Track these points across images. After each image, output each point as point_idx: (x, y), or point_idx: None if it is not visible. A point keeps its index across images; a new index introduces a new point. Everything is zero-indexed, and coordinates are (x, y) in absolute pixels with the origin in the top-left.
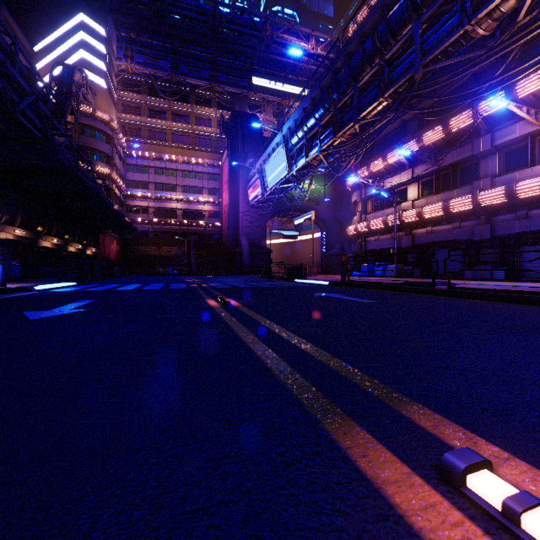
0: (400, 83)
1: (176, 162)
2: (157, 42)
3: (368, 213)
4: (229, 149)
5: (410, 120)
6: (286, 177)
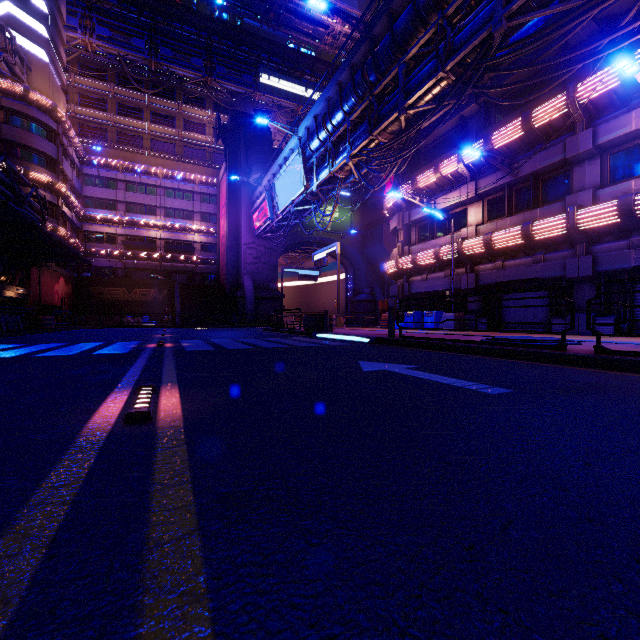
0: (470, 46)
1: (156, 176)
2: (129, 13)
3: (412, 244)
4: (228, 161)
5: (471, 117)
6: (303, 195)
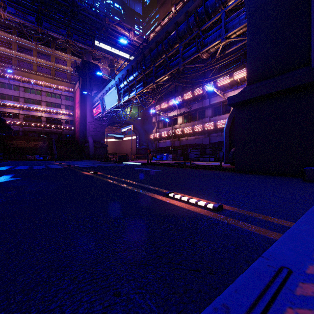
0: (173, 70)
1: (41, 85)
2: (26, 2)
3: (160, 128)
4: (80, 83)
5: (179, 85)
6: (117, 105)
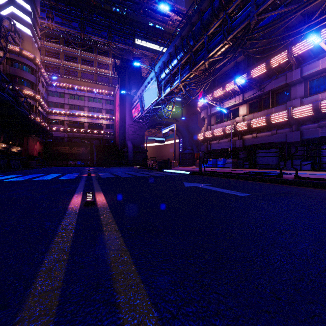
0: (239, 28)
1: (84, 91)
2: (70, 10)
3: (211, 125)
4: (120, 83)
5: (241, 62)
6: (157, 101)
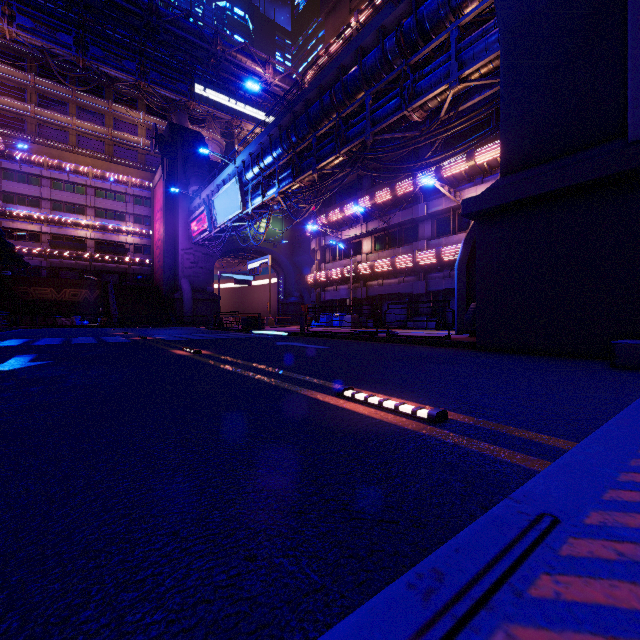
0: (354, 144)
1: (86, 175)
2: (54, 6)
3: (327, 262)
4: (165, 170)
5: (365, 175)
6: (240, 215)
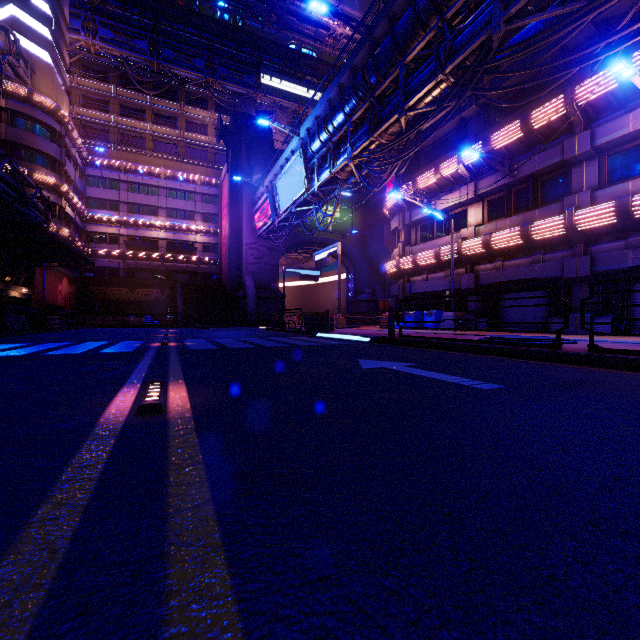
0: (469, 49)
1: (158, 177)
2: (131, 15)
3: (413, 244)
4: (230, 162)
5: (471, 118)
6: (304, 196)
